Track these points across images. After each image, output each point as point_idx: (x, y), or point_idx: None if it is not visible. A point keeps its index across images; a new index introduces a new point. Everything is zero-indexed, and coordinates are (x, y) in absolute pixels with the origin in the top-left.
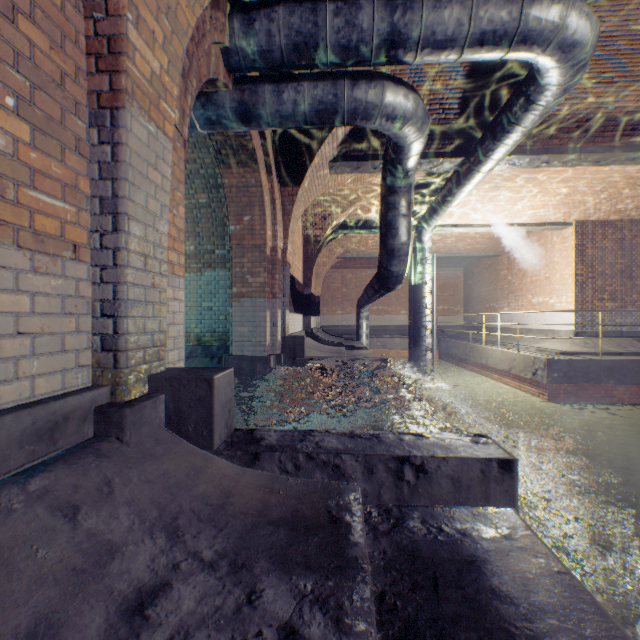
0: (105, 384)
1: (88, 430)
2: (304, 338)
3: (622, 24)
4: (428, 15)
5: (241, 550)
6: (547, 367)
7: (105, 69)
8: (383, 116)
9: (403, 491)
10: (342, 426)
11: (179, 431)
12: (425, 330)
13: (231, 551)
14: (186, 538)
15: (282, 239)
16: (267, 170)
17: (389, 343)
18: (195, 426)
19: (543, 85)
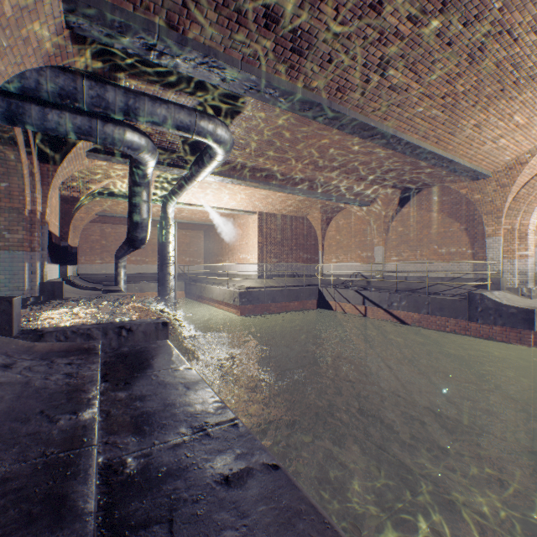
0: None
1: None
2: (64, 283)
3: (247, 134)
4: (149, 108)
5: (44, 356)
6: (240, 296)
7: None
8: (126, 146)
9: (122, 340)
10: None
11: None
12: (170, 276)
13: (40, 357)
14: (16, 356)
15: (41, 204)
16: (27, 150)
17: (146, 287)
18: (0, 325)
19: (215, 152)
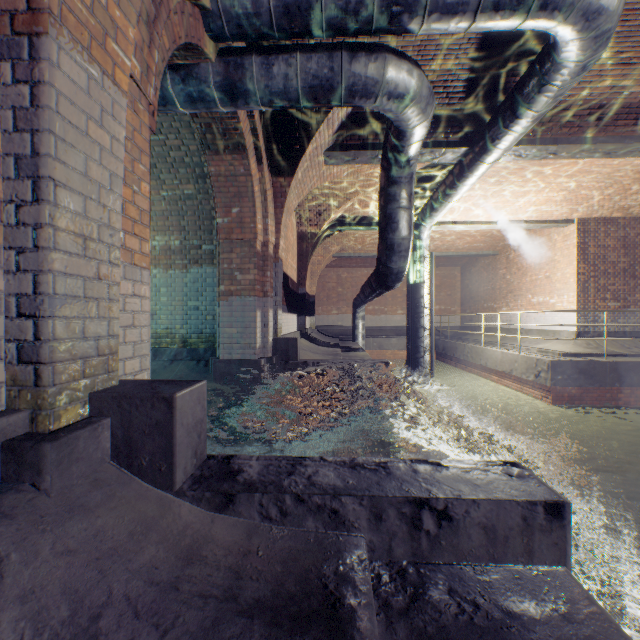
0: (23, 408)
1: None
2: (297, 340)
3: None
4: None
5: None
6: (551, 369)
7: None
8: (384, 94)
9: (421, 544)
10: (339, 442)
11: (130, 466)
12: (423, 331)
13: None
14: None
15: (274, 233)
16: (257, 158)
17: (385, 344)
18: (150, 459)
19: (560, 61)
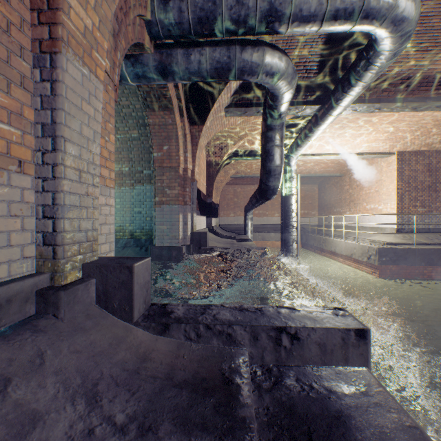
0: (46, 271)
1: (30, 309)
2: (207, 233)
3: (436, 6)
4: None
5: (149, 413)
6: (378, 253)
7: (45, 21)
8: (263, 72)
9: (281, 354)
10: (234, 298)
11: (106, 307)
12: (292, 227)
13: (140, 414)
14: (103, 403)
15: (191, 163)
16: (180, 113)
17: (267, 236)
18: (119, 303)
19: (379, 51)
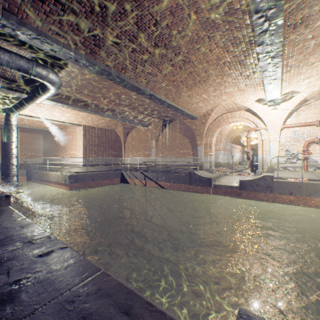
0: None
1: None
2: None
3: (72, 80)
4: None
5: None
6: (69, 178)
7: None
8: None
9: None
10: None
11: None
12: (13, 166)
13: None
14: None
15: None
16: None
17: None
18: None
19: (48, 88)
